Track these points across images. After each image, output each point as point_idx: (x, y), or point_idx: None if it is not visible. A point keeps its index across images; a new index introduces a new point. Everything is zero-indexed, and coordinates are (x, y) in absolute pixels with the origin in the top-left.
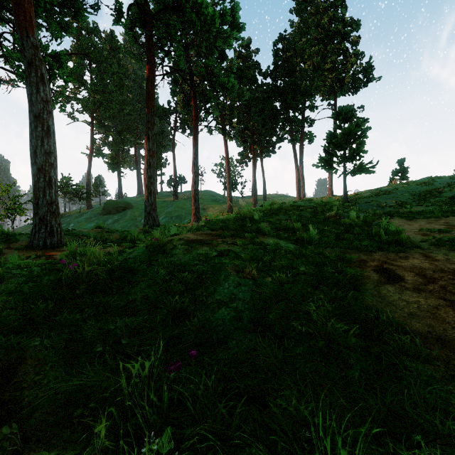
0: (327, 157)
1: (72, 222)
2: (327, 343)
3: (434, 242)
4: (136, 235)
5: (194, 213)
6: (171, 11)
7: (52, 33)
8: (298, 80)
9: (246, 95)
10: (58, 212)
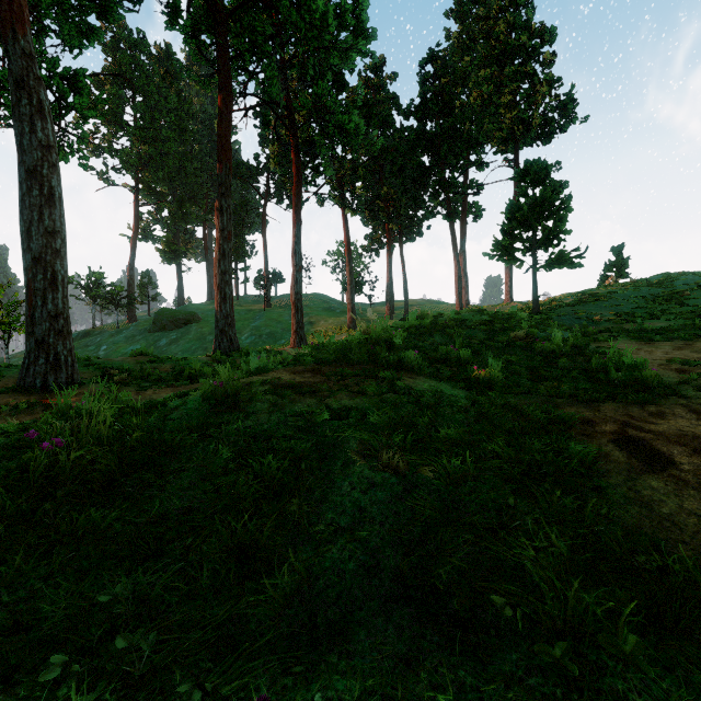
0: (506, 241)
1: (105, 342)
2: (570, 642)
3: None
4: (198, 368)
5: (295, 330)
6: (258, 7)
7: (63, 38)
8: (459, 122)
9: (377, 143)
10: (69, 330)
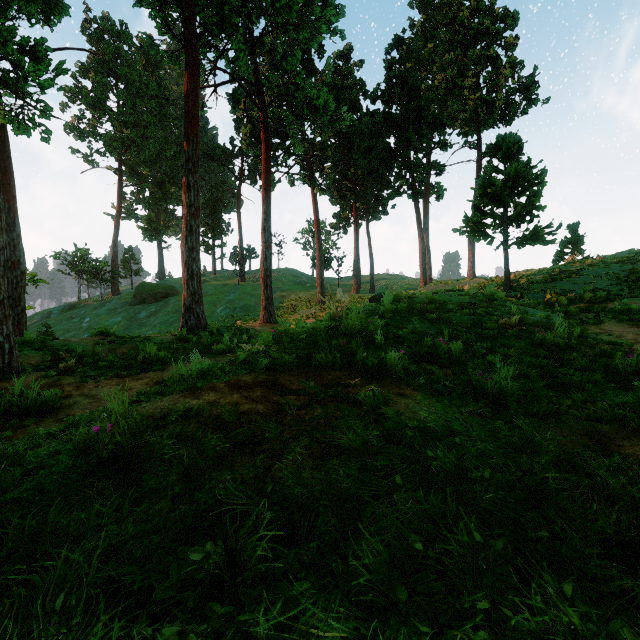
0: (477, 218)
1: (89, 315)
2: None
3: None
4: (153, 353)
5: (264, 306)
6: None
7: (18, 4)
8: (423, 105)
9: (346, 118)
10: (6, 313)
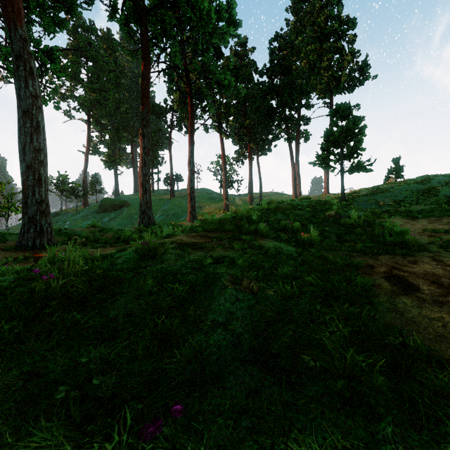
0: (324, 155)
1: (69, 220)
2: (346, 381)
3: (442, 244)
4: (129, 235)
5: (190, 211)
6: (167, 7)
7: (44, 27)
8: (295, 79)
9: (242, 92)
10: (48, 211)
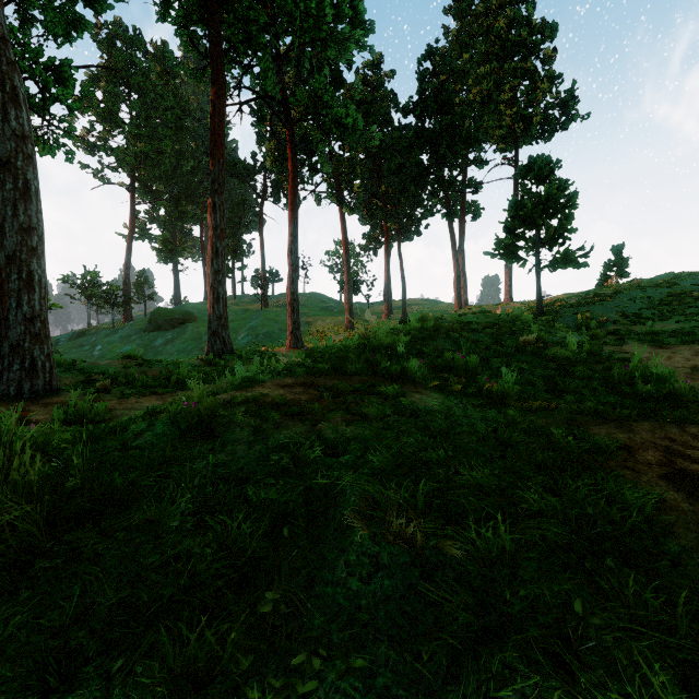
0: (509, 240)
1: (100, 342)
2: None
3: None
4: (186, 373)
5: (291, 331)
6: None
7: (46, 26)
8: (458, 119)
9: (376, 138)
10: (46, 333)
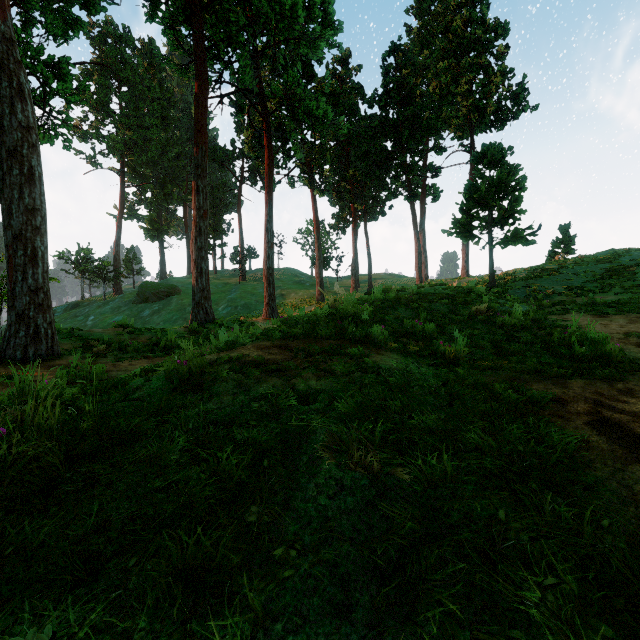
0: (465, 220)
1: (93, 313)
2: None
3: None
4: (173, 340)
5: (267, 303)
6: None
7: (47, 27)
8: (419, 110)
9: (344, 127)
10: (49, 303)
